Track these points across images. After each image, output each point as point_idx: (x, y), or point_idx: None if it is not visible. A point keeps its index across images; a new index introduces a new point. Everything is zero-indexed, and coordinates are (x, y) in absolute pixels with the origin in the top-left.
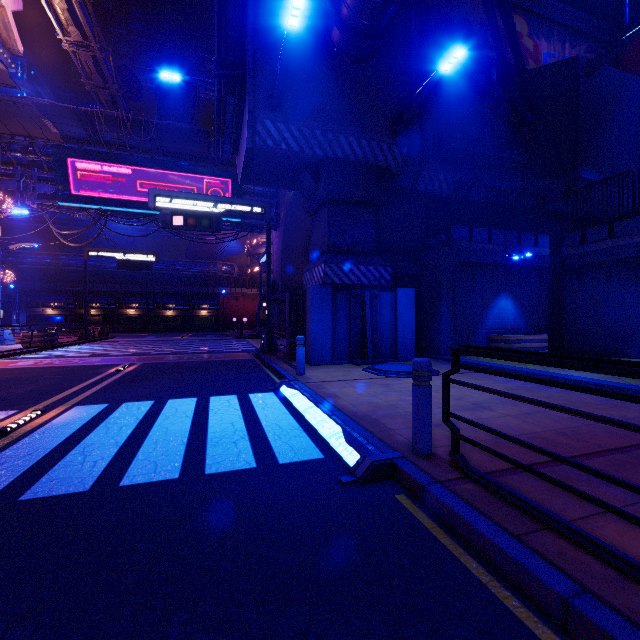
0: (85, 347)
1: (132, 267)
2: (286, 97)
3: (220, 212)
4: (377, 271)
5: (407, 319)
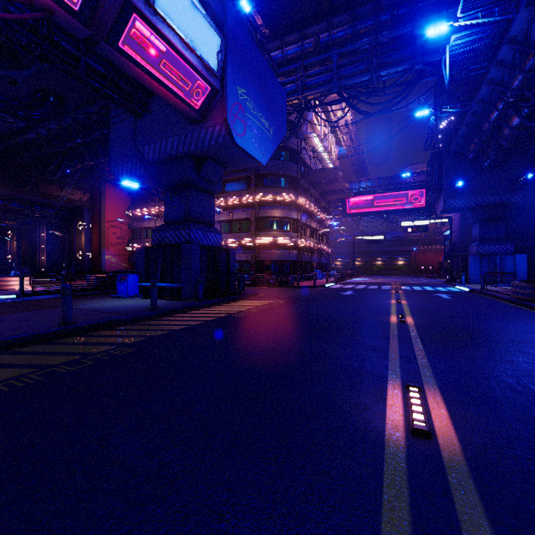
0: (361, 278)
1: (373, 242)
2: (458, 191)
3: (427, 224)
4: (505, 247)
5: (522, 267)
